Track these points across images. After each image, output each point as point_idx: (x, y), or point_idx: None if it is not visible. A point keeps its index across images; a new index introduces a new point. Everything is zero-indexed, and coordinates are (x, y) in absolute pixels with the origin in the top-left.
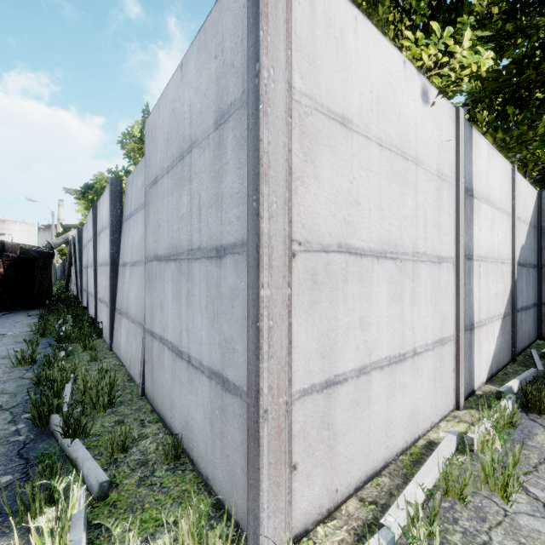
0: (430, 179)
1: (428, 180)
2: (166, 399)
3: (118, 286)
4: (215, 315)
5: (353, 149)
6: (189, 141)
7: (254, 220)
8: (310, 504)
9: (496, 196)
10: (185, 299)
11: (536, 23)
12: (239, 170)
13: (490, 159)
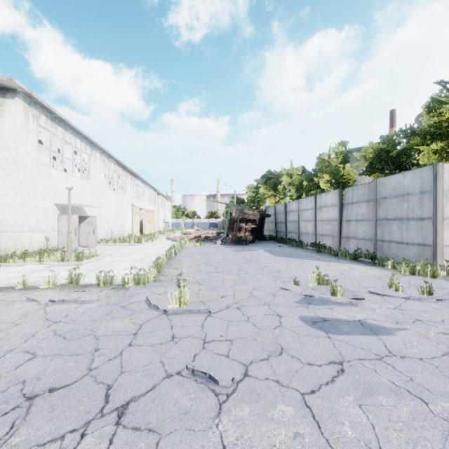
0: None
1: None
2: (393, 256)
3: (343, 229)
4: (420, 232)
5: None
6: (407, 193)
7: (435, 214)
8: (447, 267)
9: None
10: (405, 229)
11: None
12: (429, 204)
13: None
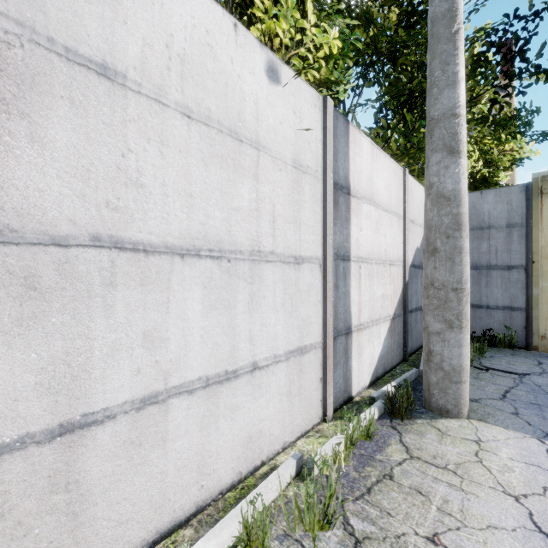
0: (282, 169)
1: (279, 169)
2: None
3: None
4: None
5: (129, 113)
6: None
7: None
8: None
9: (382, 197)
10: None
11: (426, 33)
12: None
13: (374, 159)
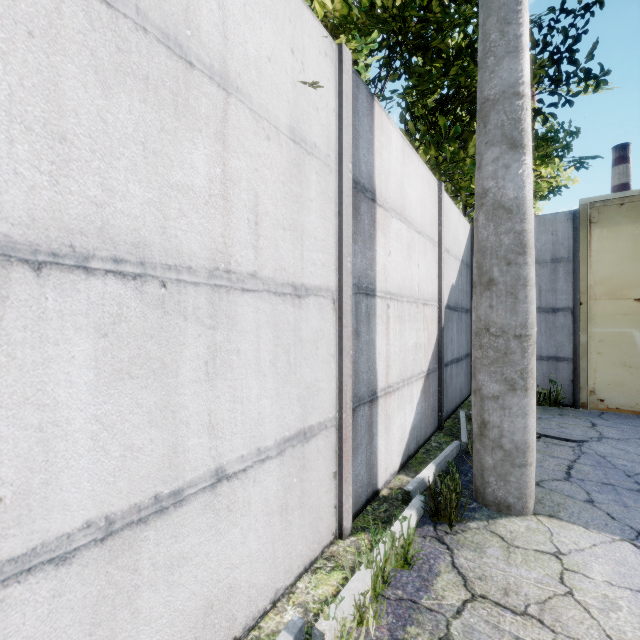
0: (271, 137)
1: (266, 137)
2: None
3: None
4: None
5: None
6: None
7: None
8: None
9: (415, 213)
10: None
11: (465, 13)
12: None
13: (405, 160)
